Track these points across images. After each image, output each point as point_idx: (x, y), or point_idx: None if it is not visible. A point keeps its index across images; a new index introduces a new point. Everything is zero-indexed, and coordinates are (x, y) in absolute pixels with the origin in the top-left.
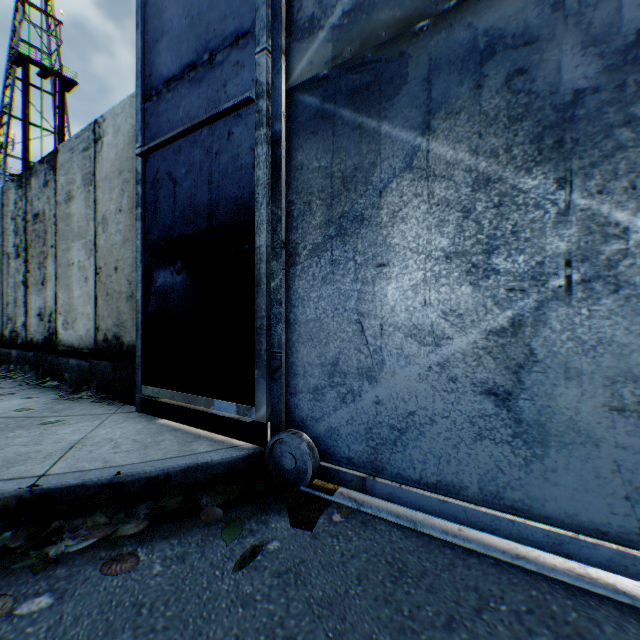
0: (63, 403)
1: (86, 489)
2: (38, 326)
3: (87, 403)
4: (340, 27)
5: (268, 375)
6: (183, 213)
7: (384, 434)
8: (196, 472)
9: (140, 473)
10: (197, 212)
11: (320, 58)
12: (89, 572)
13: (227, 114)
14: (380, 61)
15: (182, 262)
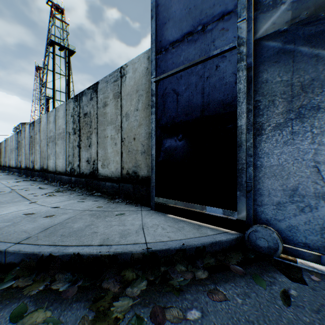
0: (111, 204)
1: (170, 251)
2: (86, 166)
3: (122, 204)
4: (298, 1)
5: (246, 195)
6: (183, 109)
7: None
8: (215, 245)
9: (192, 244)
10: (193, 109)
11: (281, 20)
12: (204, 298)
13: (216, 56)
14: None
15: (182, 135)
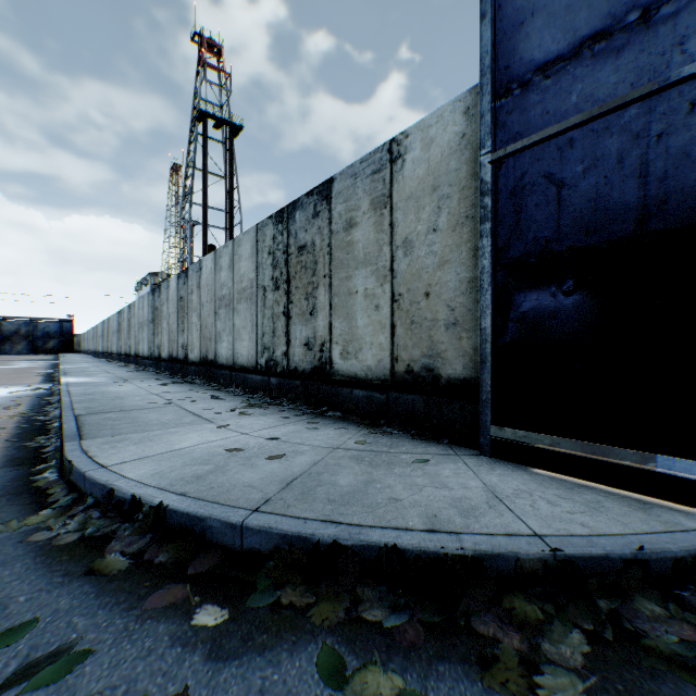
0: (378, 437)
1: (607, 562)
2: (303, 355)
3: (403, 439)
4: None
5: None
6: (578, 220)
7: None
8: None
9: (663, 550)
10: (611, 216)
11: None
12: None
13: (689, 79)
14: None
15: (575, 280)
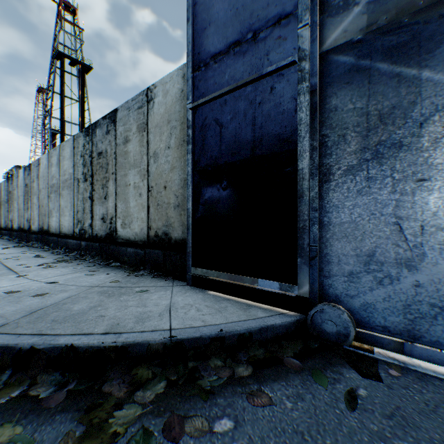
0: (133, 278)
1: (202, 340)
2: (101, 226)
3: (148, 278)
4: (375, 2)
5: (309, 262)
6: (228, 147)
7: (422, 310)
8: (266, 331)
9: (234, 331)
10: (241, 146)
11: (354, 27)
12: (241, 403)
13: (270, 74)
14: (417, 23)
15: (227, 181)
